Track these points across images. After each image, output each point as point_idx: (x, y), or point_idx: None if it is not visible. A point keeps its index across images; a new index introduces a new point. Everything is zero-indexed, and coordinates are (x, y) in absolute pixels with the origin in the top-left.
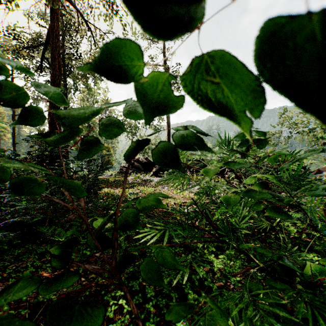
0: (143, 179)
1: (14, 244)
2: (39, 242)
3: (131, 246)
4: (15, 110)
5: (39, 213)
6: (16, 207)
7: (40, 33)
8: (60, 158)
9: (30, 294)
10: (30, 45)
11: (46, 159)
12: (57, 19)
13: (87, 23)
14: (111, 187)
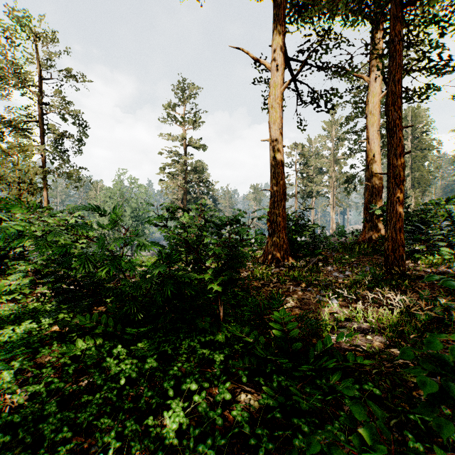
0: None
1: None
2: None
3: None
4: None
5: None
6: None
7: None
8: None
9: None
10: None
11: None
12: None
13: None
14: None
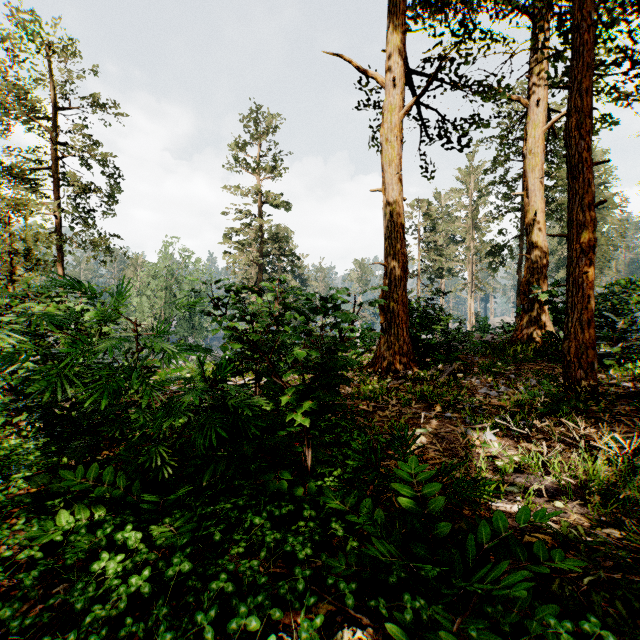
0: None
1: None
2: None
3: None
4: None
5: None
6: None
7: None
8: None
9: None
10: None
11: None
12: None
13: None
14: None
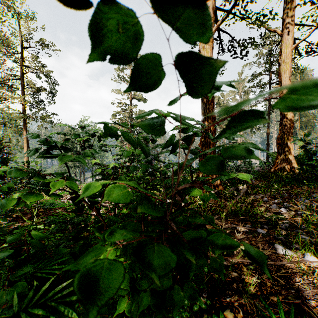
0: None
1: None
2: None
3: None
4: None
5: None
6: None
7: None
8: None
9: None
10: None
11: None
12: None
13: None
14: None
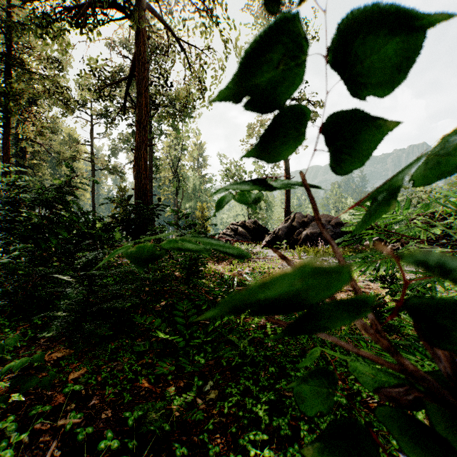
0: (252, 252)
1: (105, 336)
2: (134, 335)
3: (260, 355)
4: (94, 164)
5: (132, 295)
6: (106, 286)
7: (122, 65)
8: (149, 223)
9: (136, 416)
10: (113, 80)
11: (133, 224)
12: (144, 42)
13: (179, 41)
14: (210, 261)
